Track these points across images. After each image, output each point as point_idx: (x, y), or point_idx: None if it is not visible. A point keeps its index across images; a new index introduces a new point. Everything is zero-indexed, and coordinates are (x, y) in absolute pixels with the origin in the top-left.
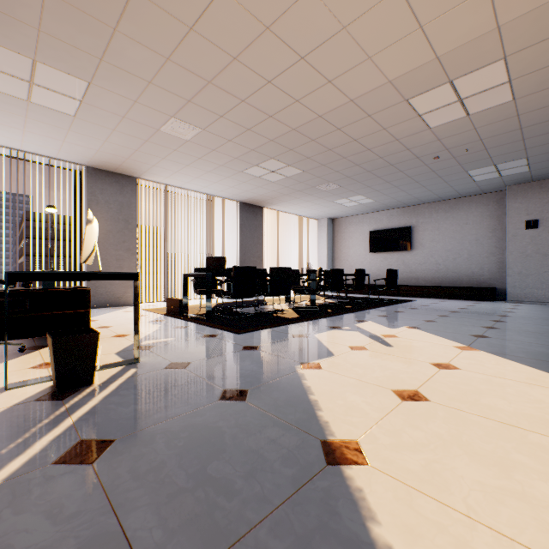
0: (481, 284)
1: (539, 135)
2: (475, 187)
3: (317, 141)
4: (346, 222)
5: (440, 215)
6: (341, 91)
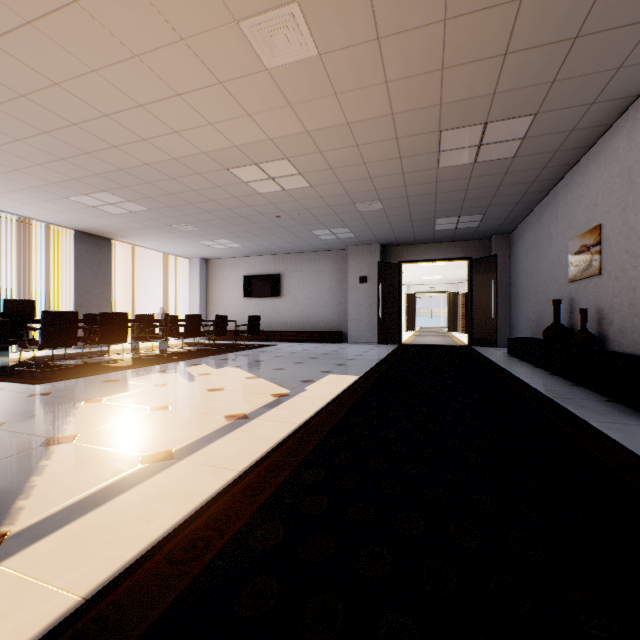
0: (333, 329)
1: (346, 213)
2: (325, 244)
3: (155, 185)
4: (221, 264)
5: (304, 266)
6: (161, 149)
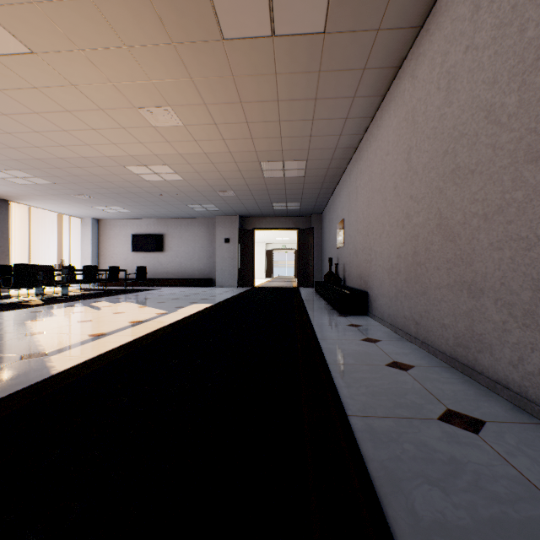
0: (206, 276)
1: (211, 196)
2: (199, 214)
3: (63, 169)
4: (111, 224)
5: (183, 228)
6: (74, 152)
